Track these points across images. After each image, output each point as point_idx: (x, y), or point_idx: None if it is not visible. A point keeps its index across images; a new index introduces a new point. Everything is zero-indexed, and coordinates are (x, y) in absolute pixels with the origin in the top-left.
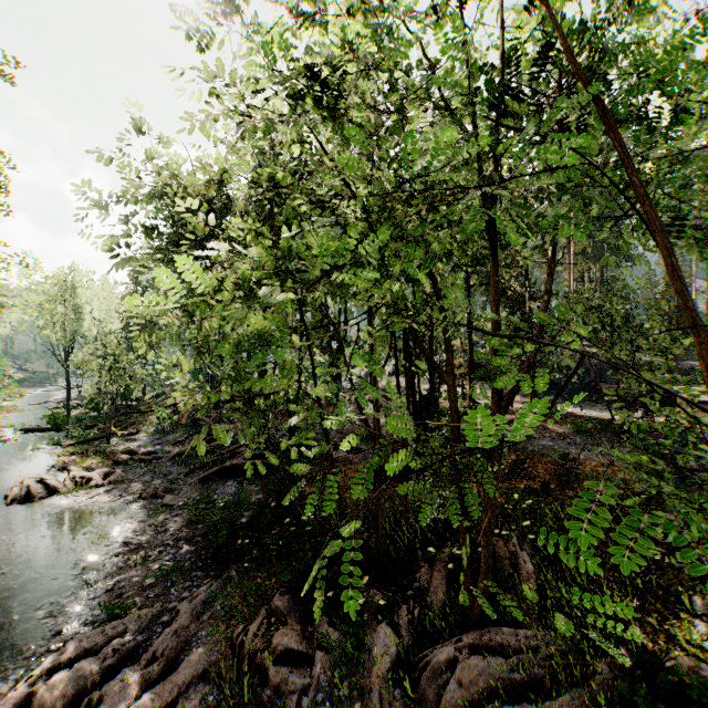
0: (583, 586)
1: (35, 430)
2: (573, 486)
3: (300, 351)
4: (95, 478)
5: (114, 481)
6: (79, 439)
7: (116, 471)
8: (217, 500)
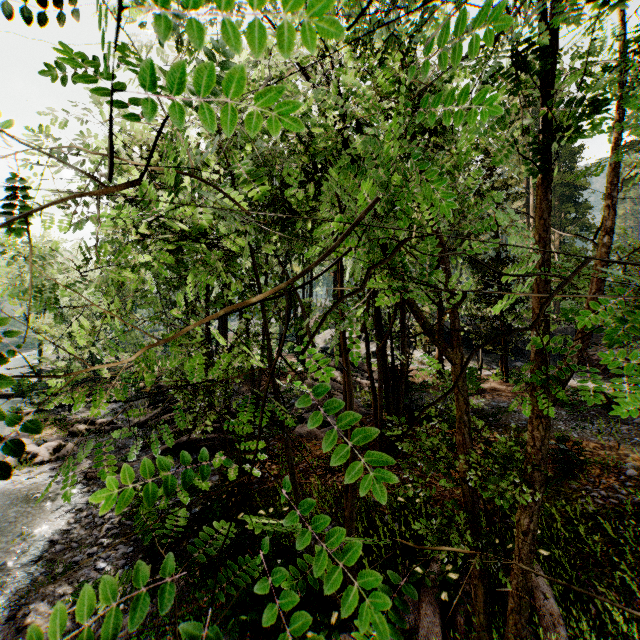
0: (630, 636)
1: (1, 397)
2: (575, 474)
3: None
4: (42, 453)
5: (62, 457)
6: (41, 407)
7: (67, 445)
8: None
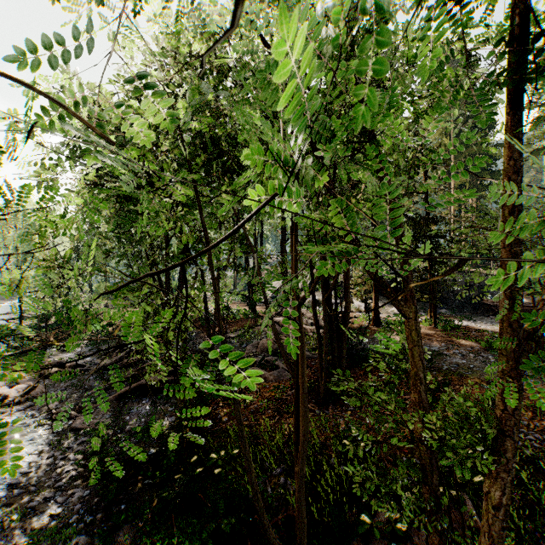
0: None
1: None
2: None
3: (218, 269)
4: (12, 395)
5: (32, 398)
6: (18, 350)
7: (37, 387)
8: (128, 422)
